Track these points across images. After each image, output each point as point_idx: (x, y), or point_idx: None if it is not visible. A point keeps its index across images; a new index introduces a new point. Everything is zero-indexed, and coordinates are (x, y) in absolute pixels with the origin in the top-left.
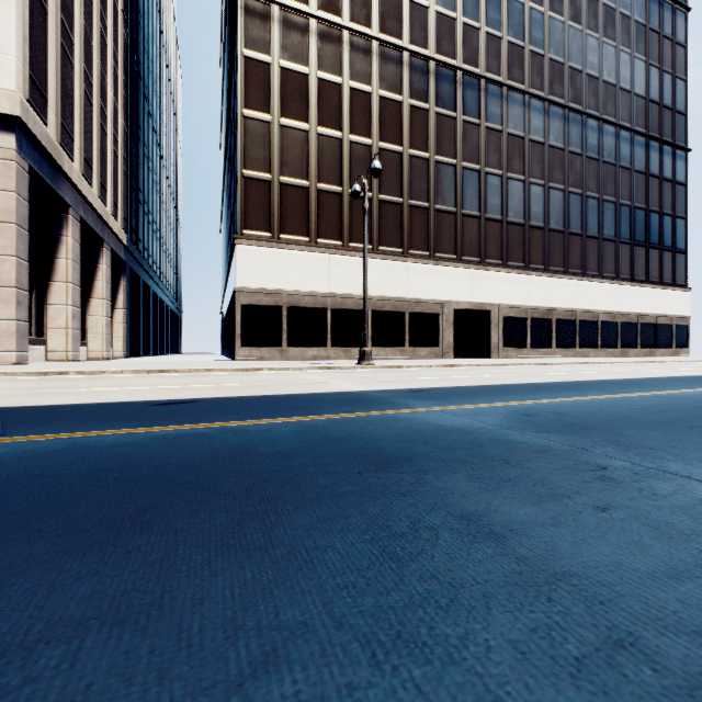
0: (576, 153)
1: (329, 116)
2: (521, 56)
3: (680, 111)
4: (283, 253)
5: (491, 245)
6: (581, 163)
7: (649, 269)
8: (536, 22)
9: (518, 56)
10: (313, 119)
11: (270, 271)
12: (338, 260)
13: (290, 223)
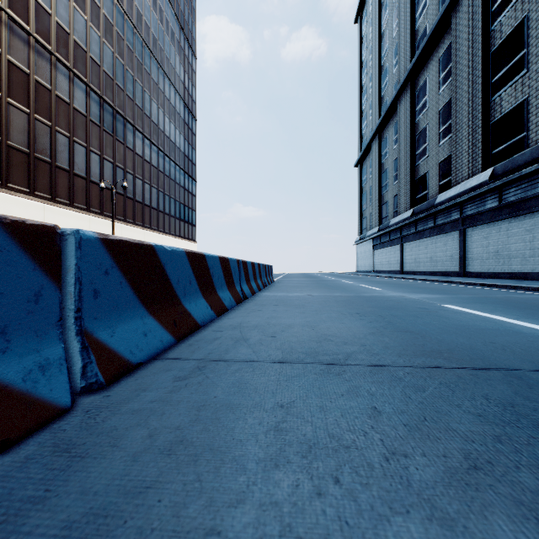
0: (162, 171)
1: (43, 109)
2: (141, 114)
3: (194, 163)
4: (12, 198)
5: (129, 211)
6: (164, 177)
7: (185, 232)
8: (147, 100)
9: (140, 114)
10: (32, 107)
11: (1, 209)
12: (50, 208)
13: (15, 176)
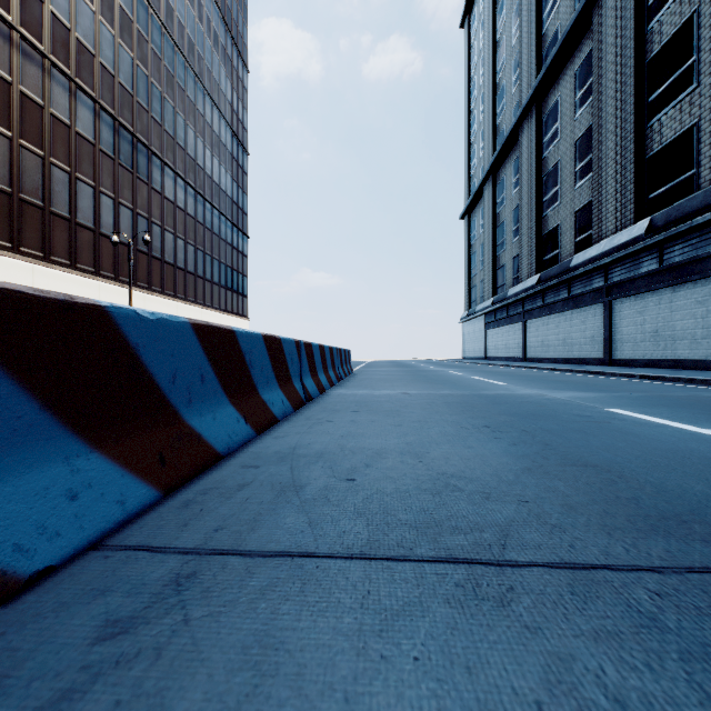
0: (201, 223)
1: (32, 133)
2: (173, 145)
3: (246, 213)
4: None
5: (156, 276)
6: (204, 231)
7: (234, 305)
8: (181, 125)
9: (171, 144)
10: (16, 129)
11: None
12: (42, 271)
13: None
